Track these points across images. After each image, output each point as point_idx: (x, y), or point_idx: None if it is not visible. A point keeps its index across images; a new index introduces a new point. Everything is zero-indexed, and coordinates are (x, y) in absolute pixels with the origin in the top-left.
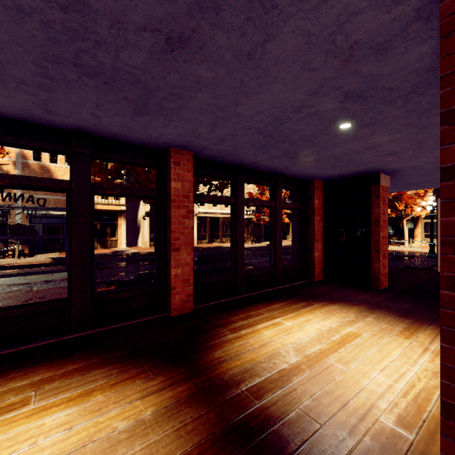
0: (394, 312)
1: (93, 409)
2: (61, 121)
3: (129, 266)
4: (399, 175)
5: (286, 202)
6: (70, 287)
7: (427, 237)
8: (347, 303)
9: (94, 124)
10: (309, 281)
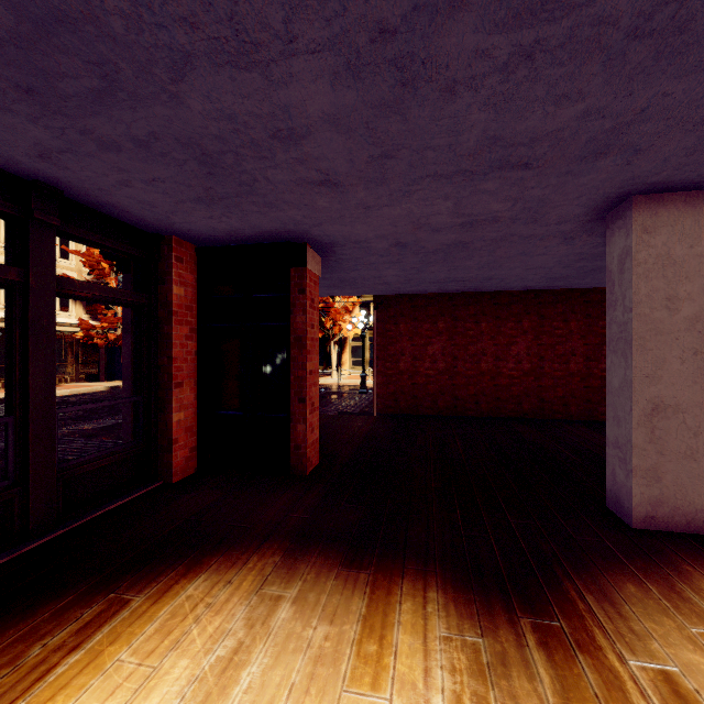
0: (336, 550)
1: None
2: None
3: None
4: (334, 259)
5: (76, 280)
6: None
7: (355, 364)
8: (234, 556)
9: None
10: (159, 485)
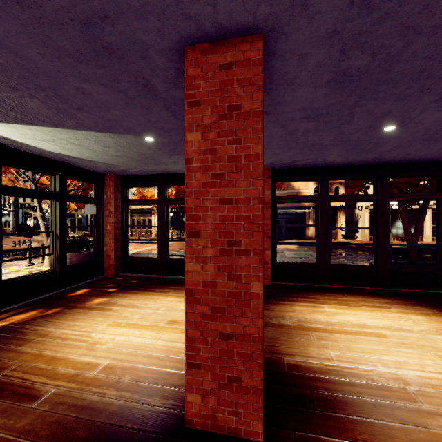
0: None
1: (437, 320)
2: (378, 161)
3: (365, 255)
4: None
5: None
6: (375, 259)
7: None
8: None
9: (400, 158)
10: None
